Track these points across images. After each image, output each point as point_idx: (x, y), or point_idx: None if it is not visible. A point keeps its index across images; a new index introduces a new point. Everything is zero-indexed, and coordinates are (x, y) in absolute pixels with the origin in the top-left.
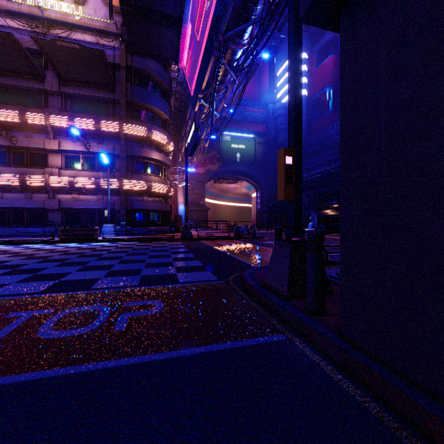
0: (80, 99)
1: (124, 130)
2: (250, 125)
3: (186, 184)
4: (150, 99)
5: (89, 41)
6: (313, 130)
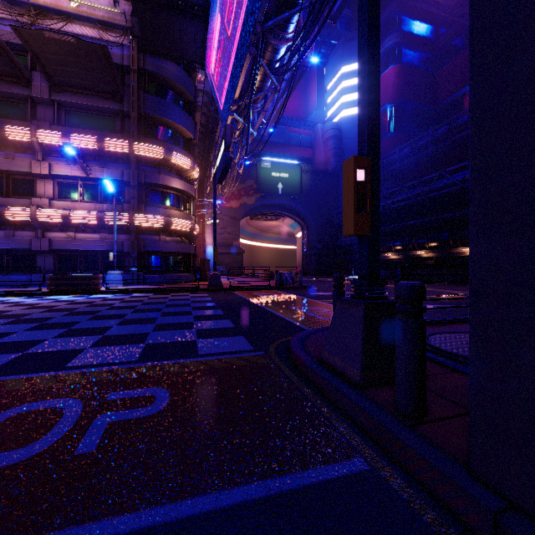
0: (78, 110)
1: (135, 151)
2: (295, 150)
3: (215, 219)
4: (170, 112)
5: (89, 35)
6: None
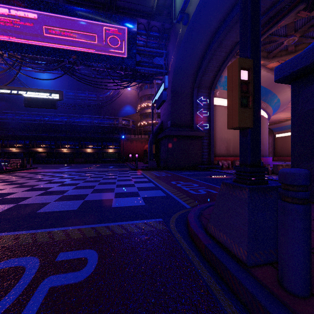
0: None
1: None
2: None
3: None
4: None
5: None
6: None
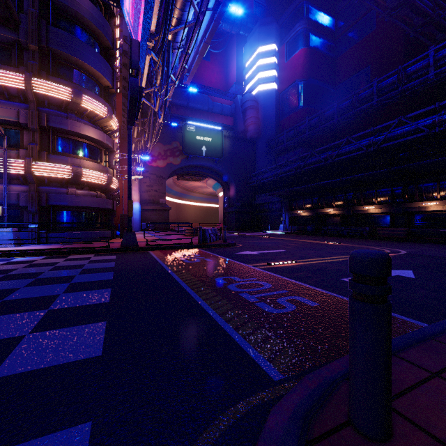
0: None
1: (34, 88)
2: (217, 117)
3: (129, 169)
4: (80, 51)
5: None
6: (283, 126)
